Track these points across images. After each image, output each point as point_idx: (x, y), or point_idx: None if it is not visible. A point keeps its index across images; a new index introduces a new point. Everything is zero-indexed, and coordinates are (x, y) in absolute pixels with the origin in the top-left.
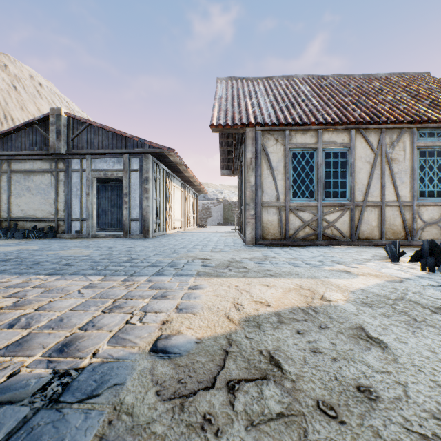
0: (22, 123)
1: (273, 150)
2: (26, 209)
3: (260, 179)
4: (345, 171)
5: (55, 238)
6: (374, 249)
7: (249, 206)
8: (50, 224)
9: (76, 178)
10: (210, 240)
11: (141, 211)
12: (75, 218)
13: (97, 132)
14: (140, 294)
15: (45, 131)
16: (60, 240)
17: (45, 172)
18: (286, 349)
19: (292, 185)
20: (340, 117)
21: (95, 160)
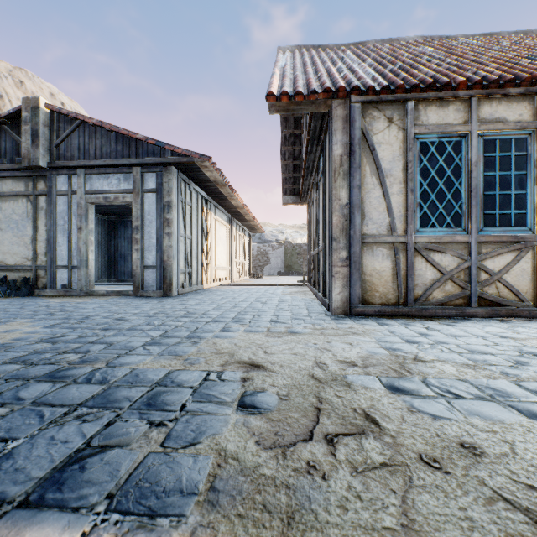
0: None
1: (384, 139)
2: None
3: (359, 193)
4: (524, 174)
5: (30, 296)
6: None
7: (337, 243)
8: (26, 274)
9: (63, 204)
10: (267, 302)
11: (160, 254)
12: (61, 266)
13: (94, 134)
14: None
15: (18, 135)
16: (29, 301)
17: (18, 196)
18: None
19: (419, 202)
20: (512, 73)
21: (91, 177)
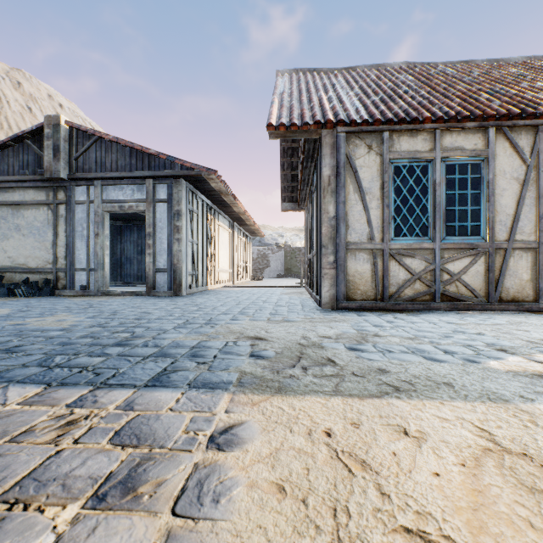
0: (8, 137)
1: (364, 163)
2: (15, 255)
3: (344, 207)
4: (478, 193)
5: (52, 296)
6: (532, 317)
7: (326, 249)
8: (47, 276)
9: (81, 212)
10: (267, 300)
11: (170, 258)
12: (80, 268)
13: (110, 148)
14: (70, 472)
15: (39, 149)
16: (55, 300)
17: (39, 205)
18: None
19: (394, 216)
20: (469, 110)
21: (107, 188)
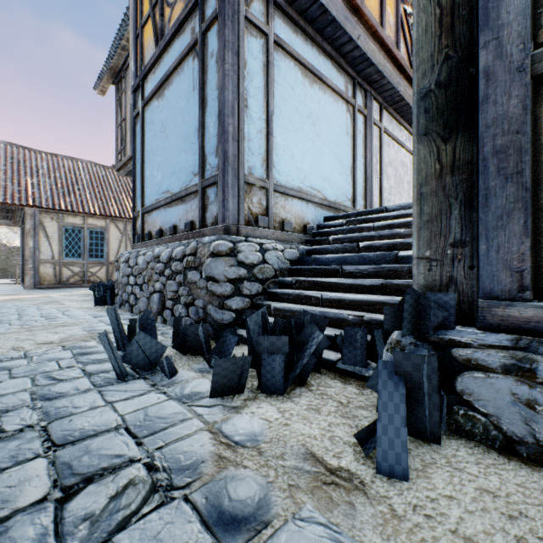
0: None
1: (50, 225)
2: None
3: (39, 244)
4: (104, 243)
5: None
6: None
7: (28, 262)
8: None
9: None
10: None
11: None
12: None
13: None
14: None
15: None
16: None
17: None
18: (26, 299)
19: (65, 249)
20: (100, 210)
21: None
